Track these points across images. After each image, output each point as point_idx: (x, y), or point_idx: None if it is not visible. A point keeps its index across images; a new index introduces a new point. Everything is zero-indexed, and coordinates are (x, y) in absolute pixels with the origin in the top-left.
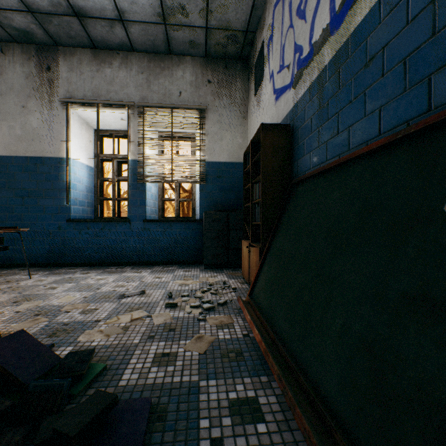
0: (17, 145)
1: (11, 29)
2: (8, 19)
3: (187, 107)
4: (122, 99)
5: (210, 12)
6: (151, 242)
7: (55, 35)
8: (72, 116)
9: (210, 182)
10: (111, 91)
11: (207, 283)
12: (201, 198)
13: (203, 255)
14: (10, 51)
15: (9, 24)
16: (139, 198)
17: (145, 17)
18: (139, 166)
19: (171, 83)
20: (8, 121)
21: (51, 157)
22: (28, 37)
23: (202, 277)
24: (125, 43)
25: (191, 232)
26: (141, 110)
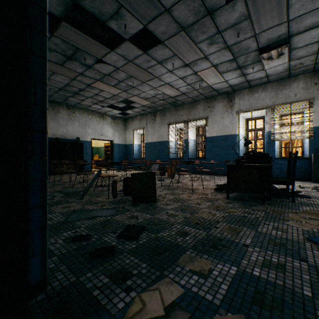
0: (219, 132)
1: (220, 92)
2: (221, 91)
3: (300, 101)
4: (262, 105)
5: (317, 59)
6: (278, 168)
7: (235, 89)
8: (239, 117)
9: (316, 138)
10: (257, 103)
11: (316, 186)
12: (309, 146)
13: (310, 176)
14: (217, 99)
15: (221, 91)
16: (271, 148)
17: (279, 72)
18: (271, 134)
19: (289, 91)
20: (217, 123)
21: (232, 134)
22: (225, 93)
23: (313, 184)
24: (265, 82)
25: (303, 164)
26: (272, 108)
